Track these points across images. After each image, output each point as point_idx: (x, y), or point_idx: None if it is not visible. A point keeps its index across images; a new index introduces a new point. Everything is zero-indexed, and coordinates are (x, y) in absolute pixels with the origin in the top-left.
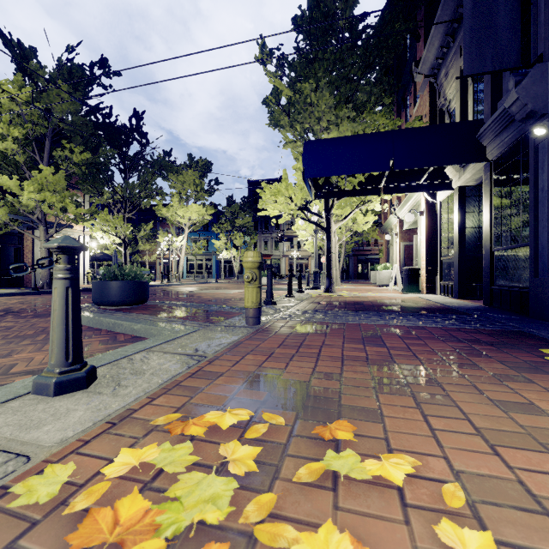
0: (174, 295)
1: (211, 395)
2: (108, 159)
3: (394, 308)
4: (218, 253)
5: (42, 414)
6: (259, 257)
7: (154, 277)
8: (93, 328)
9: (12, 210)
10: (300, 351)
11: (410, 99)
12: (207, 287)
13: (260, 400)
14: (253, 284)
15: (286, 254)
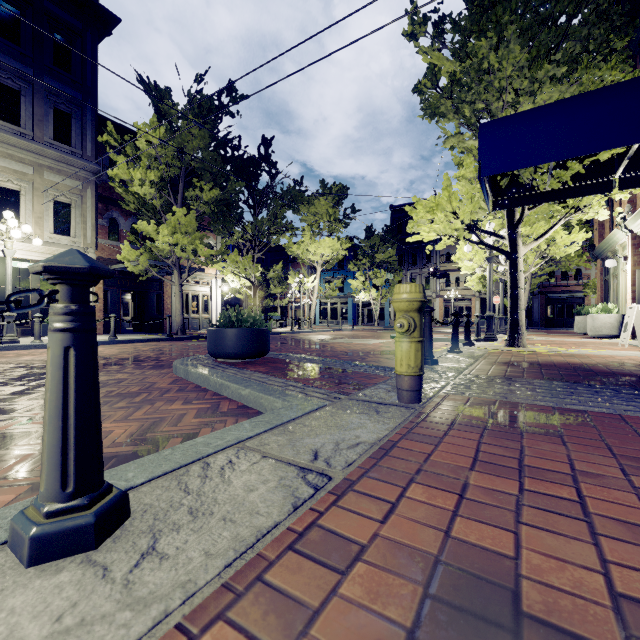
0: (303, 345)
1: None
2: (236, 194)
3: None
4: (354, 295)
5: None
6: (420, 293)
7: (285, 323)
8: (199, 388)
9: (153, 256)
10: (524, 483)
11: None
12: (341, 336)
13: None
14: (409, 336)
15: (440, 294)
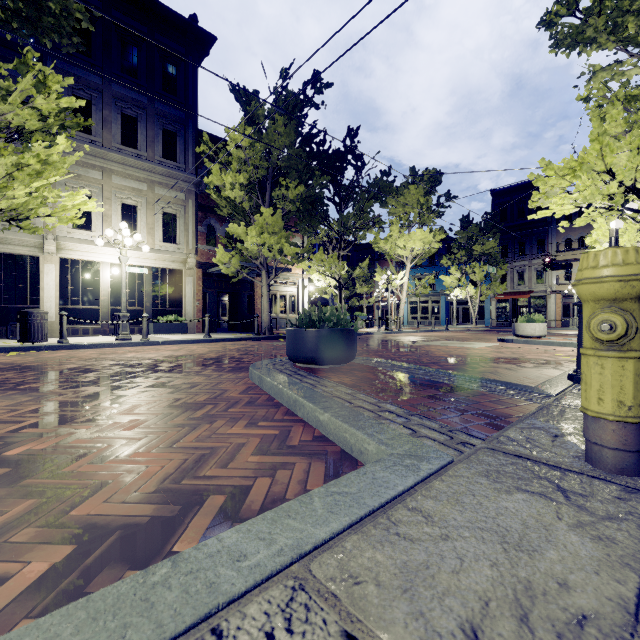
0: (393, 347)
1: None
2: (321, 189)
3: None
4: (448, 292)
5: None
6: None
7: (371, 323)
8: (271, 402)
9: (244, 258)
10: None
11: None
12: (435, 337)
13: None
14: (621, 347)
15: (557, 289)
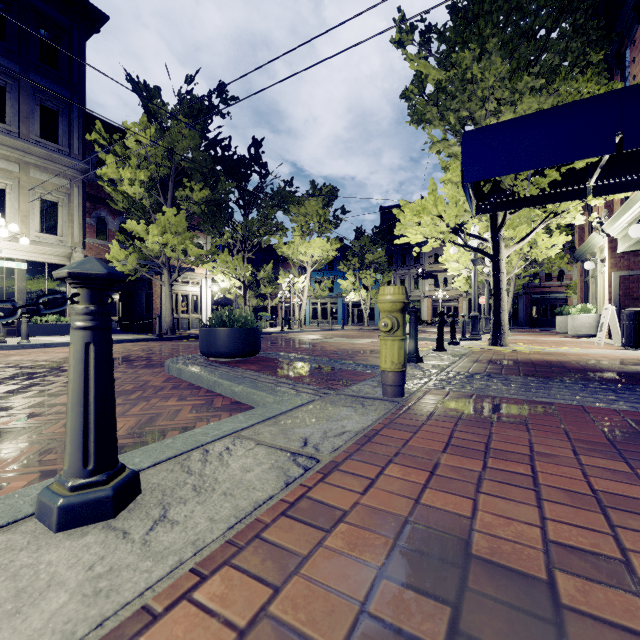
0: (293, 344)
1: (318, 580)
2: (226, 195)
3: (627, 376)
4: (344, 295)
5: (5, 587)
6: (402, 294)
7: (275, 323)
8: (193, 386)
9: (142, 256)
10: (488, 463)
11: (632, 51)
12: (331, 335)
13: (432, 630)
14: (393, 335)
15: (429, 294)
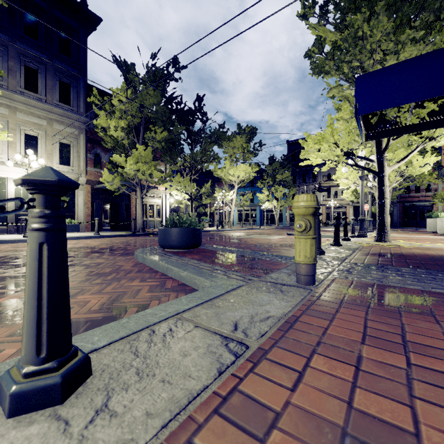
0: (225, 239)
1: None
2: (179, 135)
3: None
4: (261, 204)
5: None
6: (314, 201)
7: (212, 224)
8: (152, 270)
9: (123, 179)
10: (409, 357)
11: None
12: (252, 233)
13: None
14: (306, 234)
15: (323, 203)
